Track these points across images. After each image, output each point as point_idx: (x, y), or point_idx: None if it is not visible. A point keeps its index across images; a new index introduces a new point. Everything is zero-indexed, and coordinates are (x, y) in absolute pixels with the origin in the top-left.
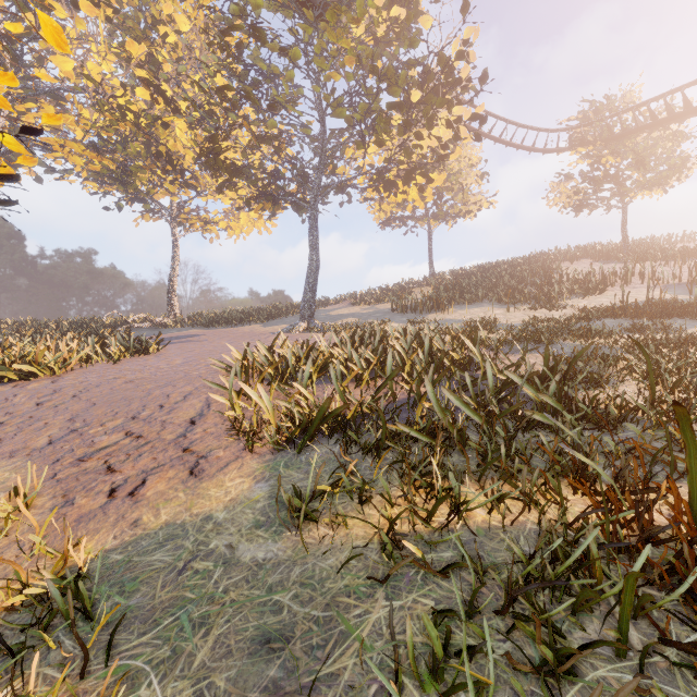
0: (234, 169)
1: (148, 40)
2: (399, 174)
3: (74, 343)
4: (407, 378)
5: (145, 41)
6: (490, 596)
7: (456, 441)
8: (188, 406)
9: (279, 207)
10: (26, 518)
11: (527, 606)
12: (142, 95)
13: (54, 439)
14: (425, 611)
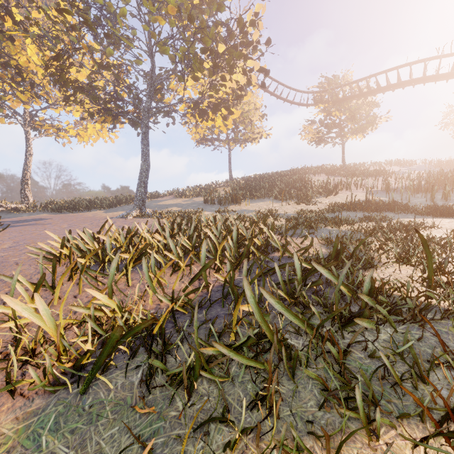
0: (78, 85)
1: None
2: (209, 106)
3: None
4: (220, 265)
5: None
6: None
7: (286, 365)
8: None
9: (118, 121)
10: None
11: None
12: None
13: None
14: None
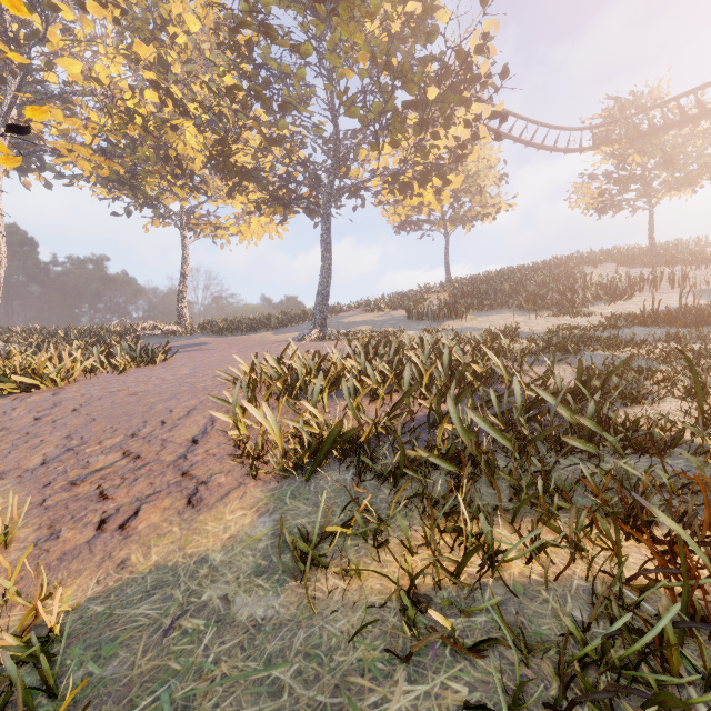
0: (244, 172)
1: (157, 42)
2: (414, 176)
3: (77, 353)
4: (426, 393)
5: (154, 43)
6: (540, 689)
7: (484, 470)
8: (191, 423)
9: (290, 211)
10: (6, 554)
11: (588, 704)
12: (150, 97)
13: (49, 458)
14: (456, 701)
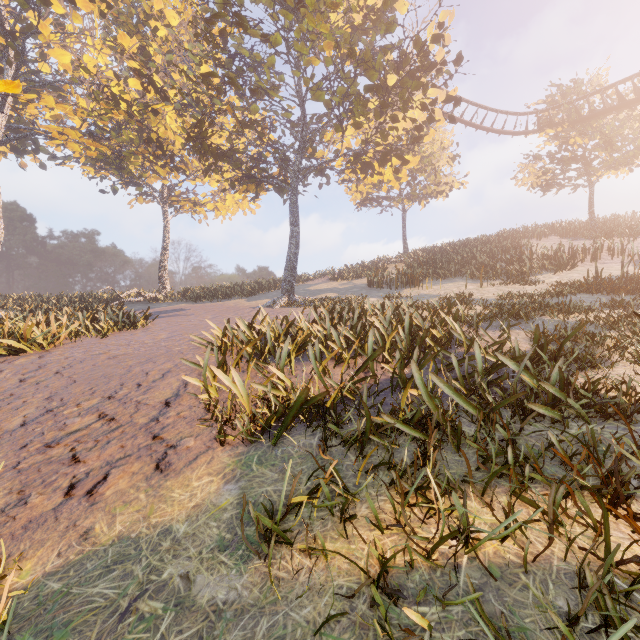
0: (219, 153)
1: (140, 34)
2: (375, 156)
3: (63, 319)
4: (388, 357)
5: (137, 35)
6: None
7: (450, 437)
8: (165, 385)
9: (262, 189)
10: None
11: None
12: (134, 85)
13: (28, 420)
14: None
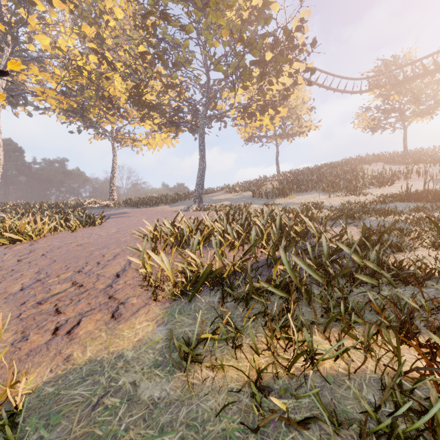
0: (151, 106)
1: (97, 25)
2: (257, 108)
3: (46, 219)
4: (265, 245)
5: (95, 25)
6: None
7: (304, 296)
8: (116, 263)
9: (180, 130)
10: None
11: None
12: (92, 59)
13: (25, 286)
14: None
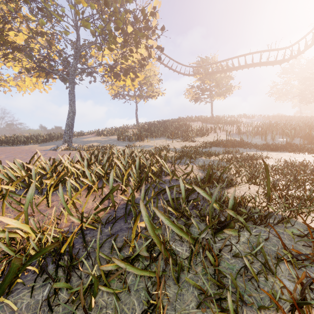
0: (15, 46)
1: None
2: (121, 70)
3: None
4: (125, 188)
5: None
6: None
7: (173, 273)
8: None
9: (50, 76)
10: None
11: None
12: None
13: None
14: None
